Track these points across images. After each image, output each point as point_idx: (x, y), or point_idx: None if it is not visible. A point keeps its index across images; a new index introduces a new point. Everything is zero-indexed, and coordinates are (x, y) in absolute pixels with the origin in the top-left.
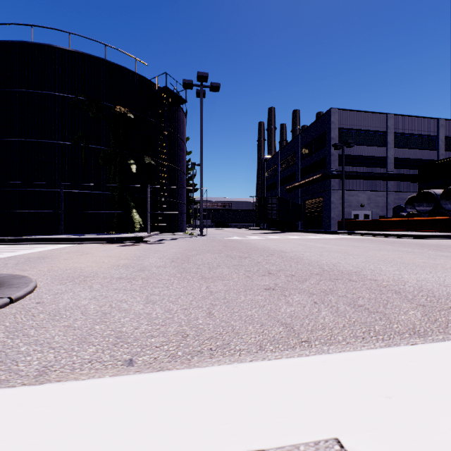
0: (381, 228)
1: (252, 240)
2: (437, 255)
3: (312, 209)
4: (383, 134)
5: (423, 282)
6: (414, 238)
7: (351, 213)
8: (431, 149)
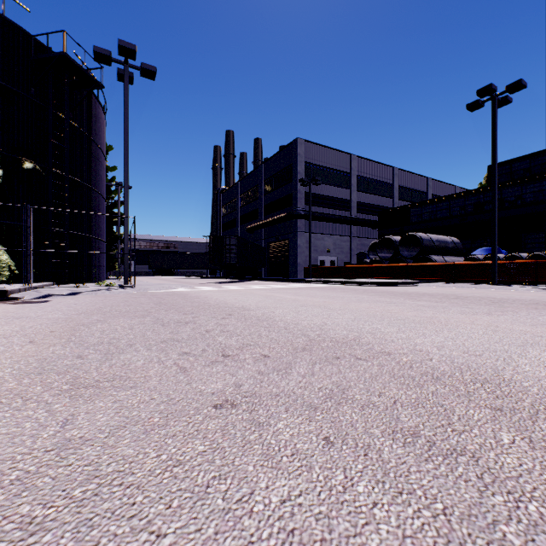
0: (348, 275)
1: (203, 292)
2: (418, 305)
3: (277, 254)
4: (348, 175)
5: (447, 351)
6: (381, 286)
7: (318, 258)
8: (388, 197)
